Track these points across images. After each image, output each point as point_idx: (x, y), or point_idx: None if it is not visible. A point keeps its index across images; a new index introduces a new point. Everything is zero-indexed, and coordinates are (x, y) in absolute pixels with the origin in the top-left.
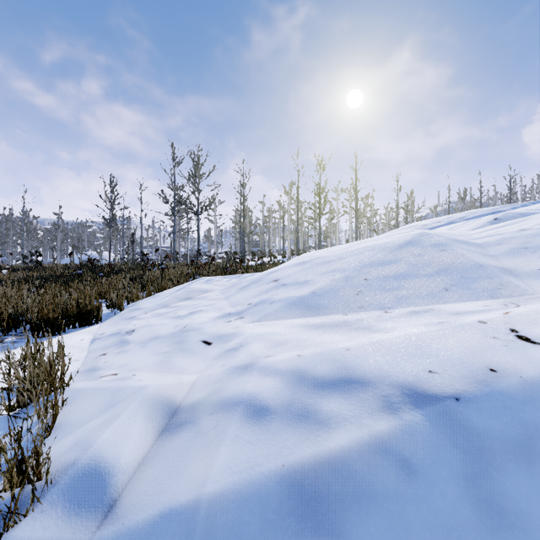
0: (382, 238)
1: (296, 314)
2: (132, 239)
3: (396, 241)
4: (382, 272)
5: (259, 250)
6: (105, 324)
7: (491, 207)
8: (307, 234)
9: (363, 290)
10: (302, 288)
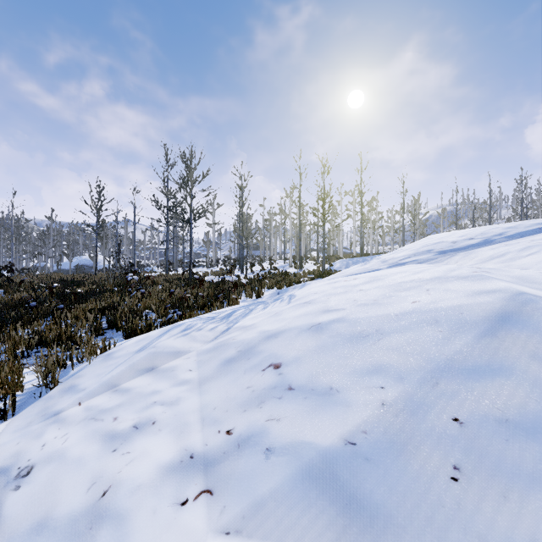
0: (433, 285)
1: (321, 528)
2: (119, 249)
3: (476, 309)
4: (486, 400)
5: (259, 256)
6: (13, 424)
7: (534, 221)
8: (309, 238)
9: (464, 465)
10: (325, 417)
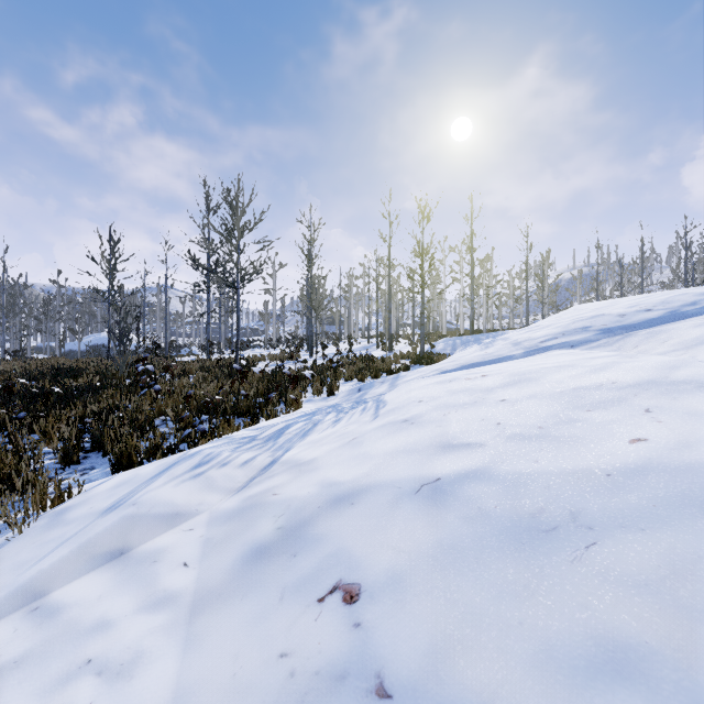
0: (653, 398)
1: None
2: (137, 325)
3: None
4: None
5: (335, 333)
6: None
7: None
8: (401, 310)
9: None
10: None
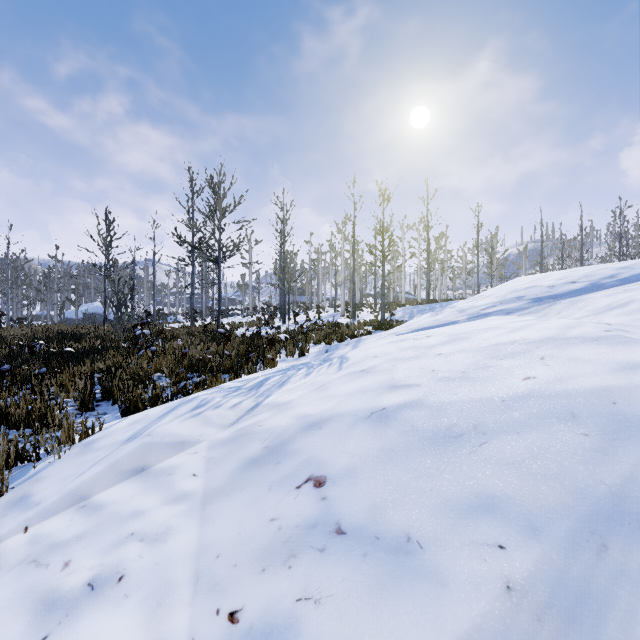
0: (549, 350)
1: None
2: (131, 295)
3: (639, 395)
4: None
5: (305, 302)
6: None
7: None
8: (365, 281)
9: None
10: (401, 608)
